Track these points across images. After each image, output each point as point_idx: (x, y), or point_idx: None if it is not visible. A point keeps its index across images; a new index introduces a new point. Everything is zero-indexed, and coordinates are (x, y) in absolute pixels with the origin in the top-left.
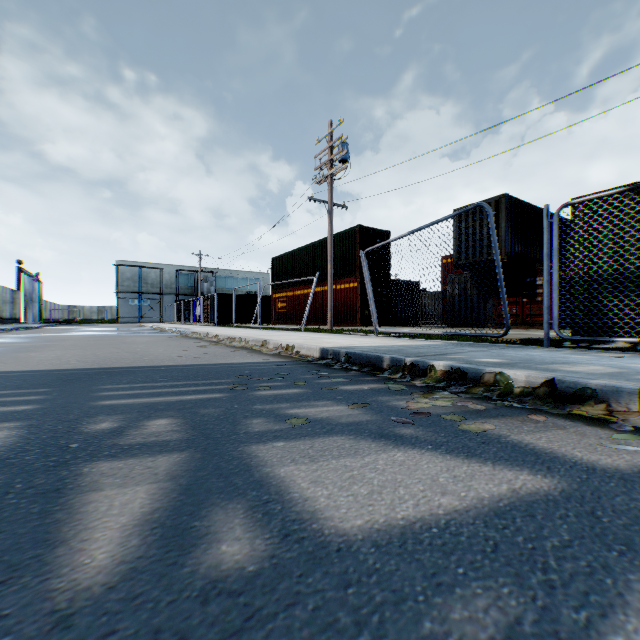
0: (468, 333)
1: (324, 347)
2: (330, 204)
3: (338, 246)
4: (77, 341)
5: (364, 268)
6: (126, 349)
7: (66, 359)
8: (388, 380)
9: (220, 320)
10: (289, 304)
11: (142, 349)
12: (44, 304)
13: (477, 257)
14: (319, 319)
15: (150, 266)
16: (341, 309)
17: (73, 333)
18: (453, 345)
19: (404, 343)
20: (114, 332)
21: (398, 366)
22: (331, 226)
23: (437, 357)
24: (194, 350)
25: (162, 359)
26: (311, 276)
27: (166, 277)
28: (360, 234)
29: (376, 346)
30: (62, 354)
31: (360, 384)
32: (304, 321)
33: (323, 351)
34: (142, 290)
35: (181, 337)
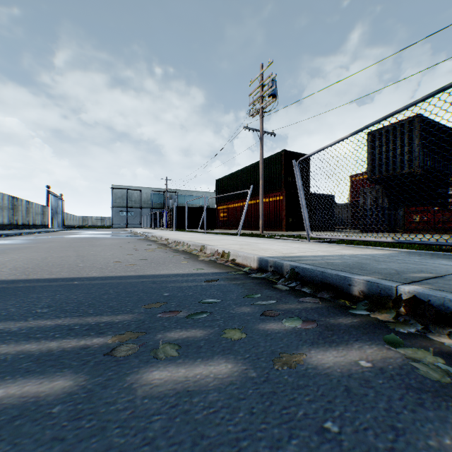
0: (433, 242)
1: (263, 257)
2: (261, 132)
3: (267, 168)
4: (58, 243)
5: (297, 177)
6: (81, 252)
7: (7, 264)
8: (382, 329)
9: (179, 226)
10: (229, 214)
11: (94, 252)
12: (65, 215)
13: (390, 171)
14: (252, 225)
15: (133, 188)
16: (269, 217)
17: (69, 236)
18: (414, 256)
19: (349, 251)
20: (99, 235)
21: (383, 297)
22: (262, 150)
23: (449, 285)
24: (138, 254)
25: (94, 266)
26: (245, 192)
27: (144, 196)
28: (285, 157)
29: (322, 256)
30: (17, 257)
31: (341, 343)
32: (240, 227)
33: (261, 261)
34: (128, 205)
35: (142, 240)
